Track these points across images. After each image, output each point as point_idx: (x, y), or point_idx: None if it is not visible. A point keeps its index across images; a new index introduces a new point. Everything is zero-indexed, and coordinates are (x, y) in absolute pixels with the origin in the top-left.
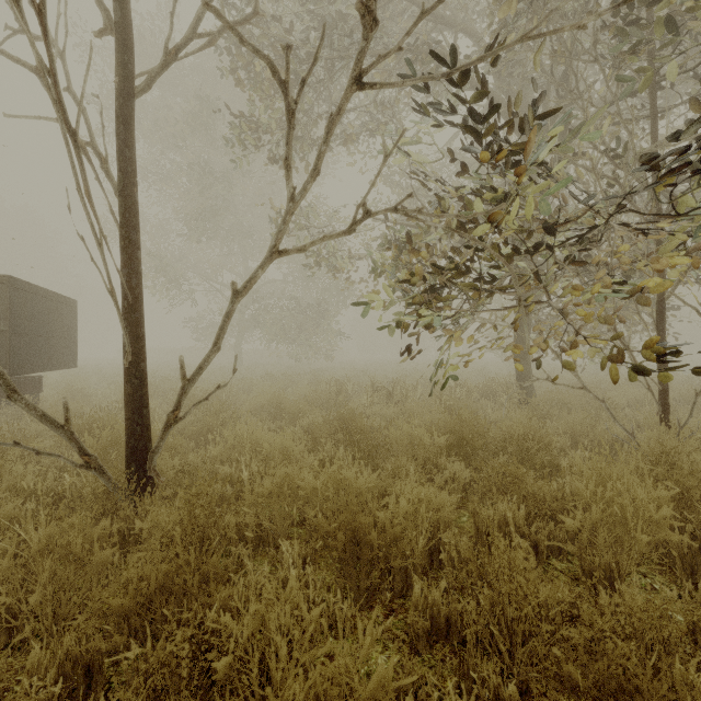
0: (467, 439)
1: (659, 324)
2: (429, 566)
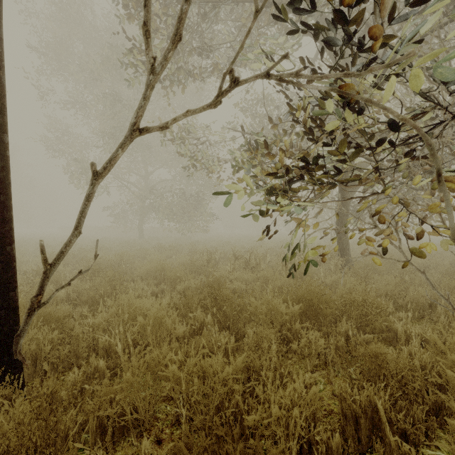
0: (316, 307)
1: None
2: None
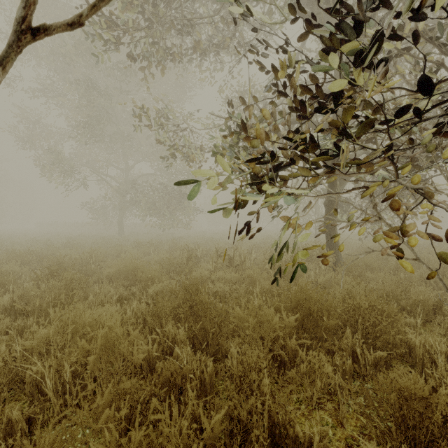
0: (315, 317)
1: None
2: None
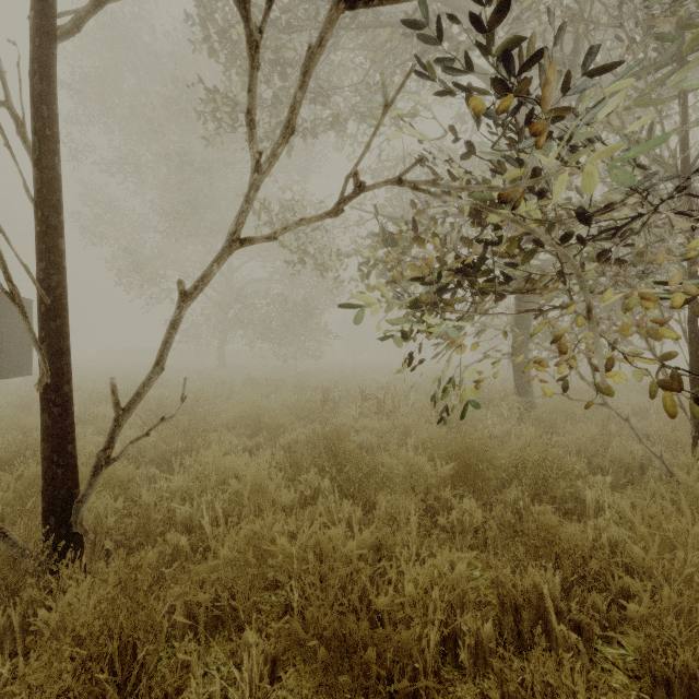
0: (474, 467)
1: (692, 332)
2: (441, 659)
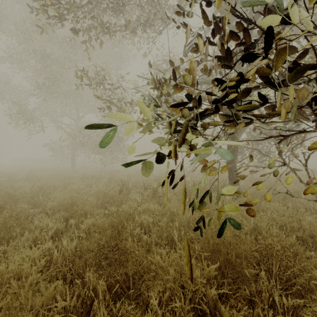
0: (233, 263)
1: None
2: None
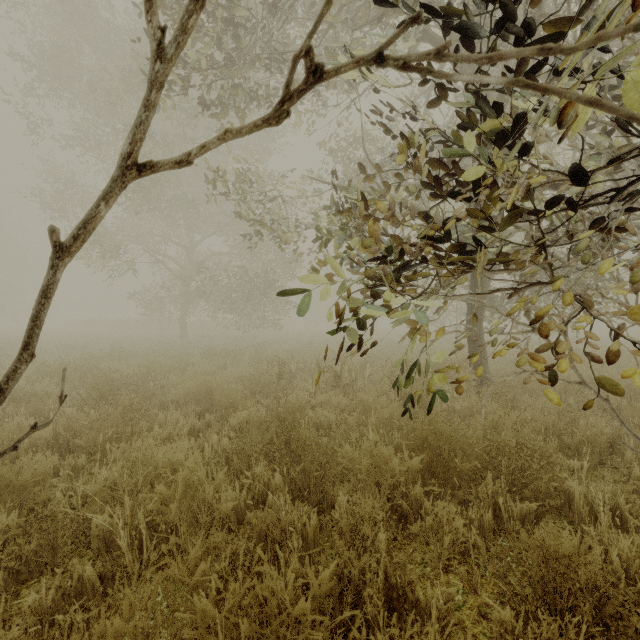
0: (446, 458)
1: None
2: None
